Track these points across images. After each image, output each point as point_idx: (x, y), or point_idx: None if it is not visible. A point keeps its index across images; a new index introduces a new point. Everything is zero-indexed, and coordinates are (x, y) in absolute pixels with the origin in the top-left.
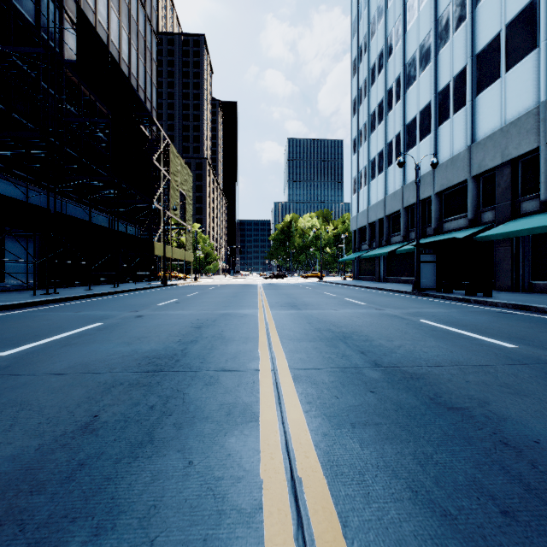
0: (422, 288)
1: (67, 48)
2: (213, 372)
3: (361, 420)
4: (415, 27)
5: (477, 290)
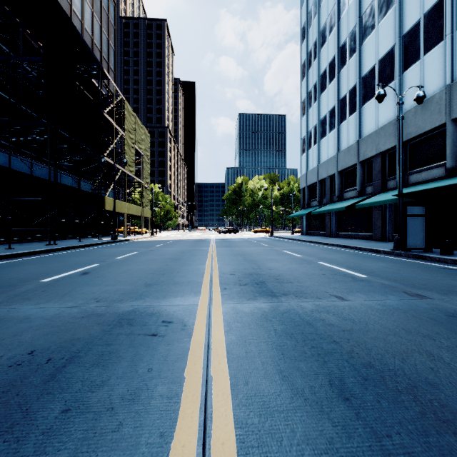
0: (409, 247)
1: None
2: None
3: None
4: None
5: None
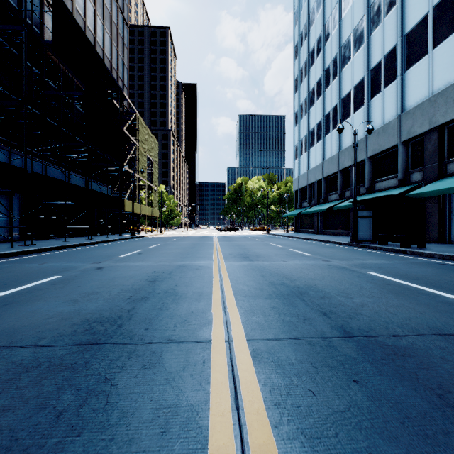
0: (359, 240)
1: (48, 30)
2: (156, 344)
3: (359, 449)
4: (350, 14)
5: (411, 242)
